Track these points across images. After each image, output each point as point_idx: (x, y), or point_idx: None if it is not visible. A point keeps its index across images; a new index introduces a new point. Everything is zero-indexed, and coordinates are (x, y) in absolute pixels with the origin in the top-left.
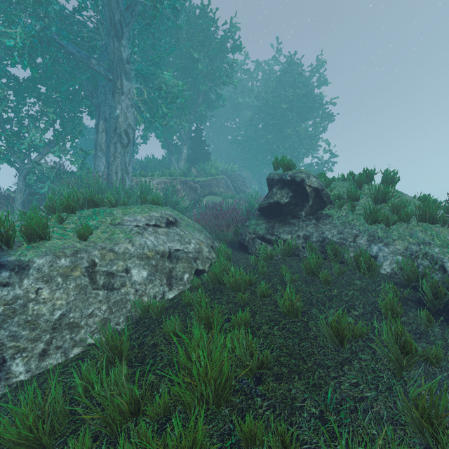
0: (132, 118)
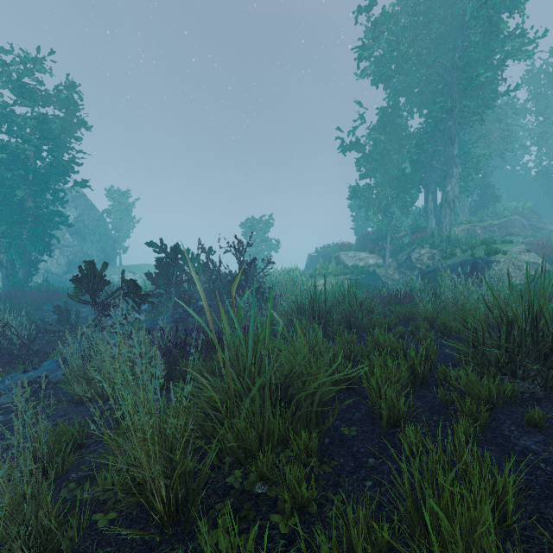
0: (457, 190)
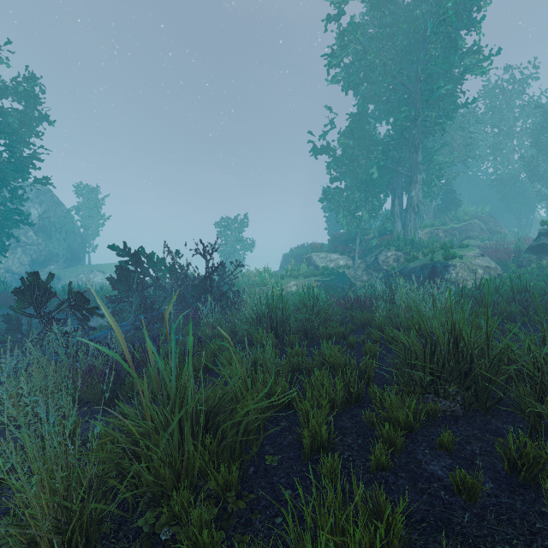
0: (420, 196)
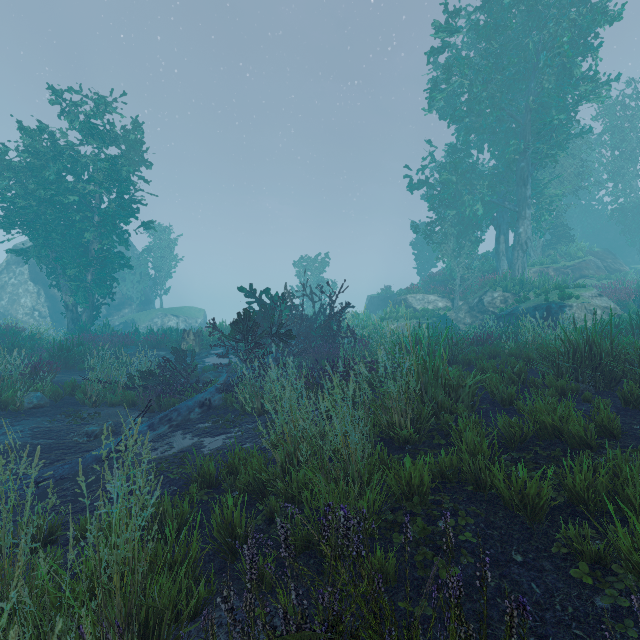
0: (529, 232)
